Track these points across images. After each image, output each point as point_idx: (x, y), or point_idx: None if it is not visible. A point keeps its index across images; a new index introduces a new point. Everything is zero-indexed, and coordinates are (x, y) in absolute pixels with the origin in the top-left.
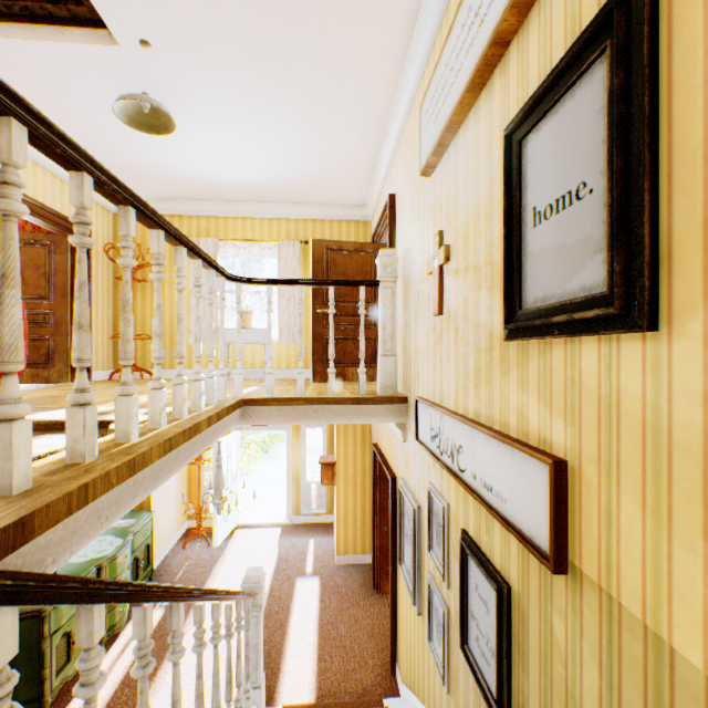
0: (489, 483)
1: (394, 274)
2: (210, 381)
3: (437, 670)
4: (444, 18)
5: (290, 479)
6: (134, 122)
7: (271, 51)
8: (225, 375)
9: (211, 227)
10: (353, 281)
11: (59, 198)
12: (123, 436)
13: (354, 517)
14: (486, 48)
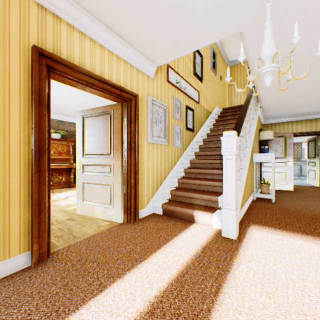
0: (192, 95)
1: None
2: None
3: (176, 150)
4: None
5: None
6: None
7: None
8: None
9: None
10: None
11: None
12: None
13: None
14: None
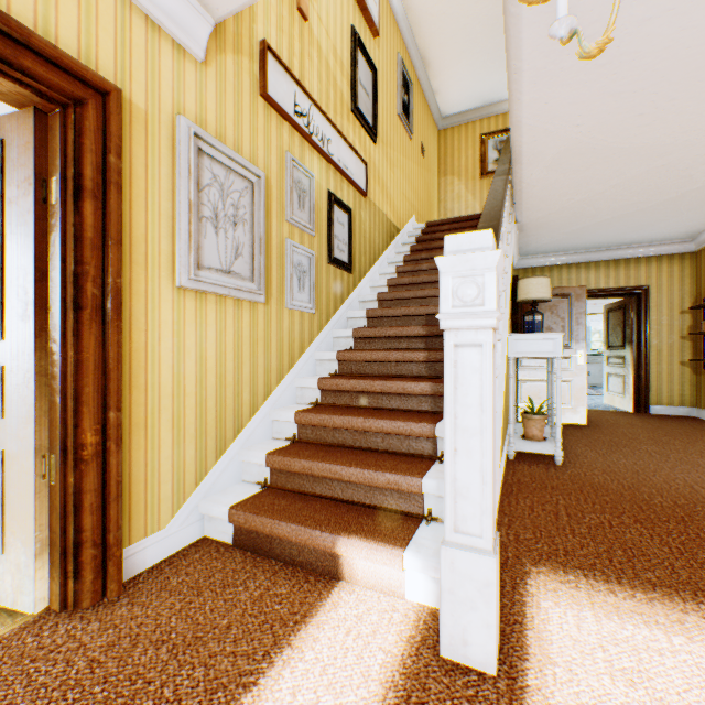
0: (347, 167)
1: None
2: None
3: (298, 320)
4: None
5: None
6: None
7: None
8: None
9: None
10: None
11: None
12: None
13: None
14: None
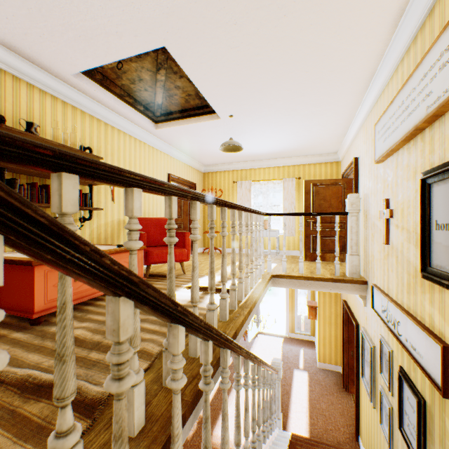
0: (413, 346)
1: (357, 208)
2: (259, 267)
3: (385, 441)
4: (389, 82)
5: (287, 311)
6: (225, 149)
7: (287, 106)
8: (263, 262)
9: (247, 174)
10: (331, 213)
11: (186, 173)
12: (240, 298)
13: (329, 341)
14: (410, 130)
